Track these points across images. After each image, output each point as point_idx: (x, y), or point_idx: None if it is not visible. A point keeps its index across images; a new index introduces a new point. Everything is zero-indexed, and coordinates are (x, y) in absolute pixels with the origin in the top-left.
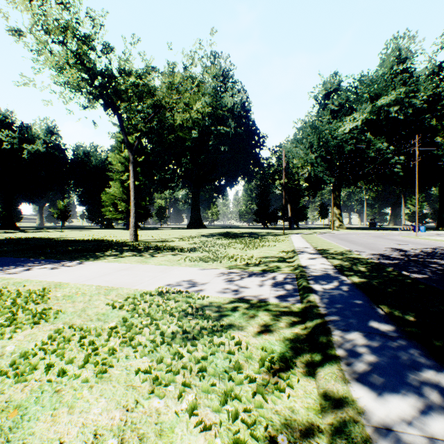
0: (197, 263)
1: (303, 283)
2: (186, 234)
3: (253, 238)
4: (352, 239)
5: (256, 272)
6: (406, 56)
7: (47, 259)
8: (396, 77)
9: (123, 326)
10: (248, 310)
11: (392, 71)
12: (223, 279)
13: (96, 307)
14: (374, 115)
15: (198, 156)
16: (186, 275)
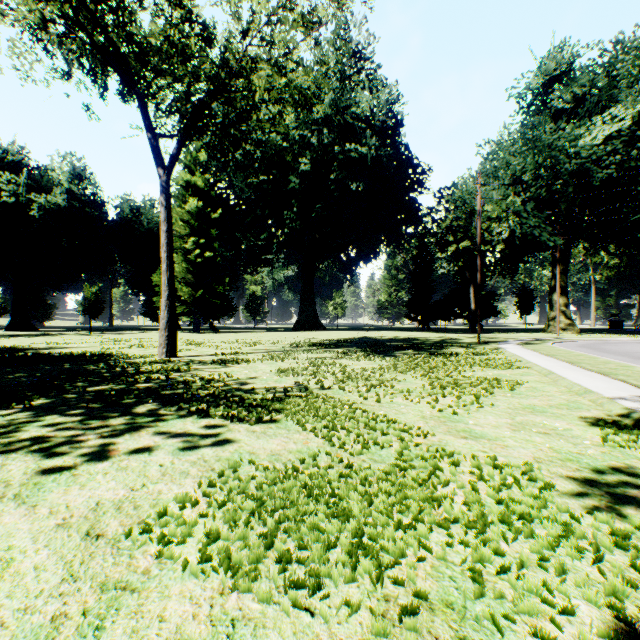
0: (235, 600)
1: None
2: (287, 342)
3: (425, 353)
4: None
5: None
6: None
7: None
8: None
9: None
10: None
11: None
12: None
13: None
14: None
15: (311, 208)
16: None
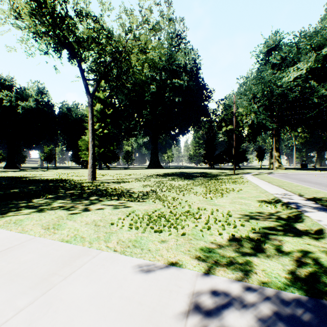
0: (140, 234)
1: None
2: (145, 174)
3: (208, 178)
4: (315, 181)
5: (292, 299)
6: None
7: None
8: None
9: None
10: None
11: None
12: None
13: None
14: (319, 63)
15: (156, 108)
16: (84, 326)
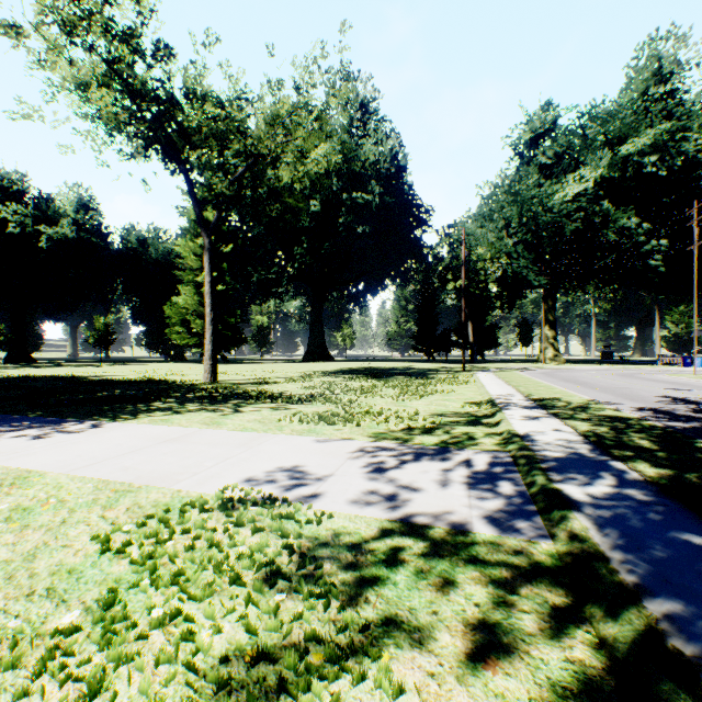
0: (313, 426)
1: (538, 479)
2: (301, 371)
3: (413, 377)
4: (585, 380)
5: (429, 448)
6: (671, 70)
7: (42, 416)
8: (653, 106)
9: (100, 622)
10: (429, 562)
11: (645, 97)
12: (363, 465)
13: (66, 547)
14: (617, 171)
15: (320, 243)
16: (289, 455)
